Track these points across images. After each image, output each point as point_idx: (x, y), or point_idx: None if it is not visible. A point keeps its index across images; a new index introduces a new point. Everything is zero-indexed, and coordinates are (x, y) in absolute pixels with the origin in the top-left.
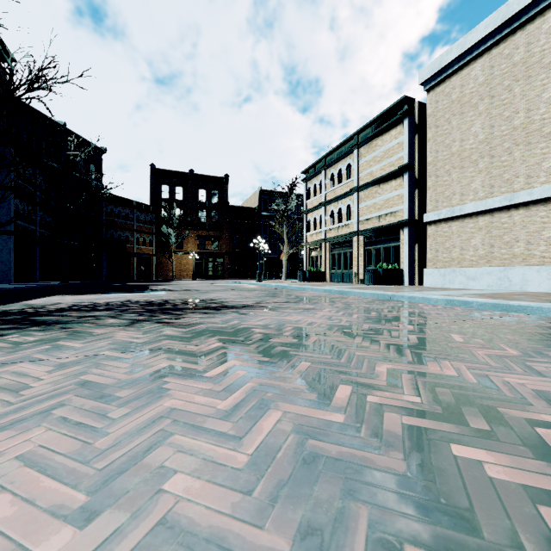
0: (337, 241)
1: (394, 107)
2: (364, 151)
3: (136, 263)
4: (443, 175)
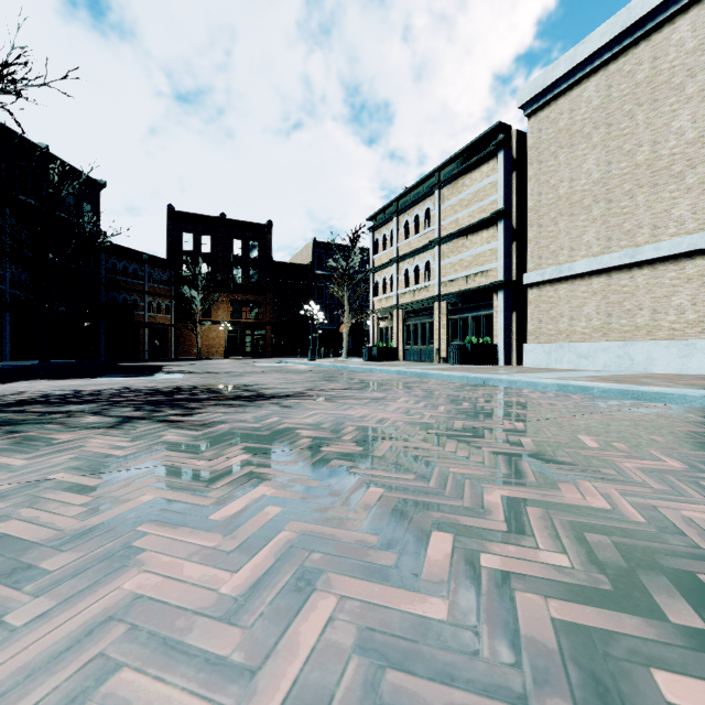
0: (414, 308)
1: (486, 136)
2: (448, 192)
3: (148, 337)
4: (548, 224)
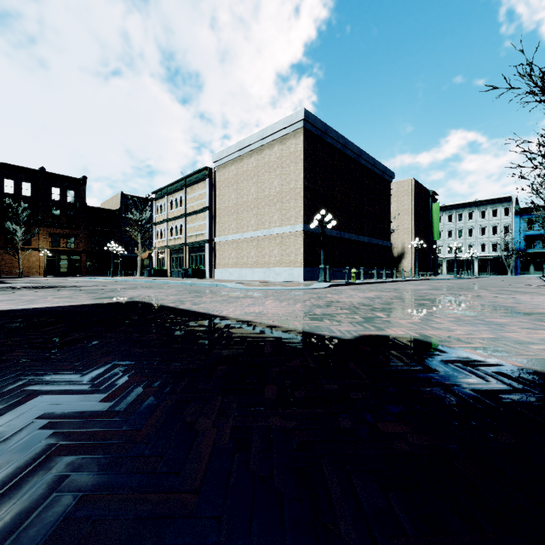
0: (175, 248)
1: (202, 170)
2: (189, 190)
3: None
4: (222, 217)
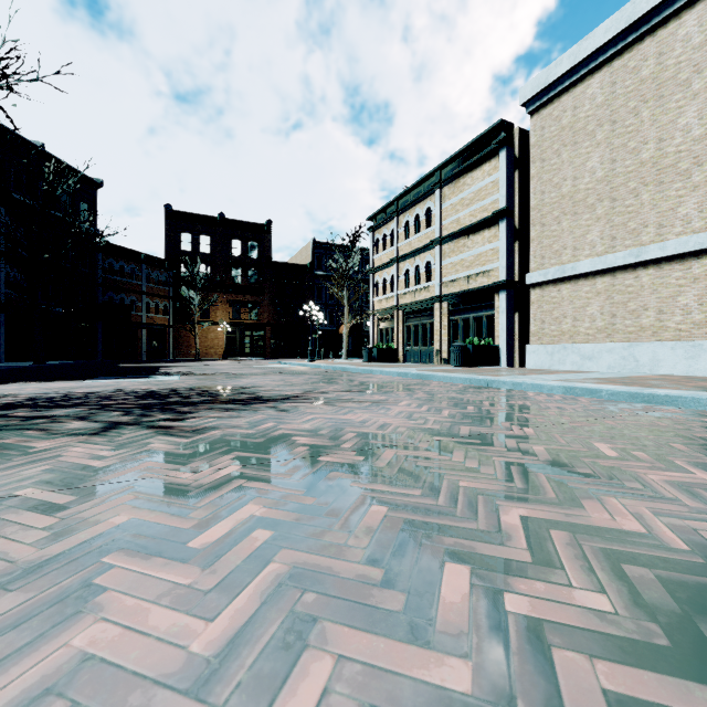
0: (414, 309)
1: (488, 134)
2: (449, 191)
3: (145, 337)
4: (551, 223)
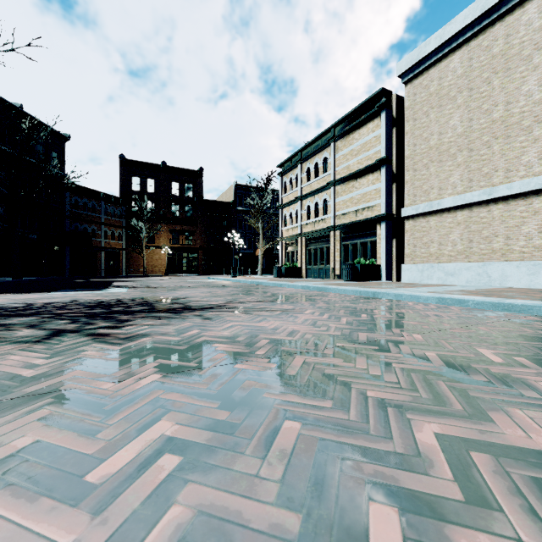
0: (314, 236)
1: (372, 99)
2: (341, 144)
3: (104, 258)
4: (421, 169)
